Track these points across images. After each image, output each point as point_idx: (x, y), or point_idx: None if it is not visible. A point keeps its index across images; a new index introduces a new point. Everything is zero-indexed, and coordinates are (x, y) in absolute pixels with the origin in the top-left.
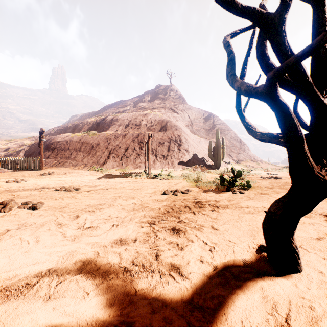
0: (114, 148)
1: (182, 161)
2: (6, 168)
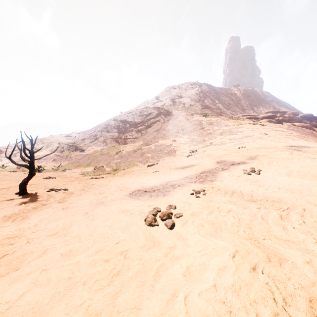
0: None
1: None
2: None
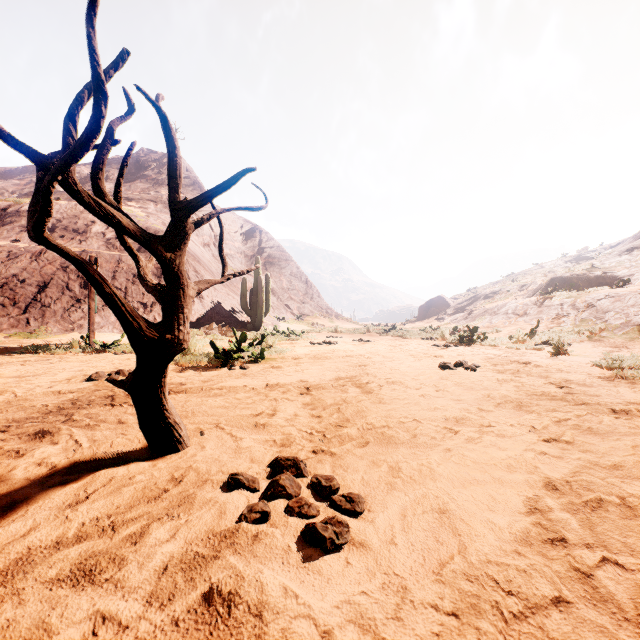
0: (3, 283)
1: None
2: None
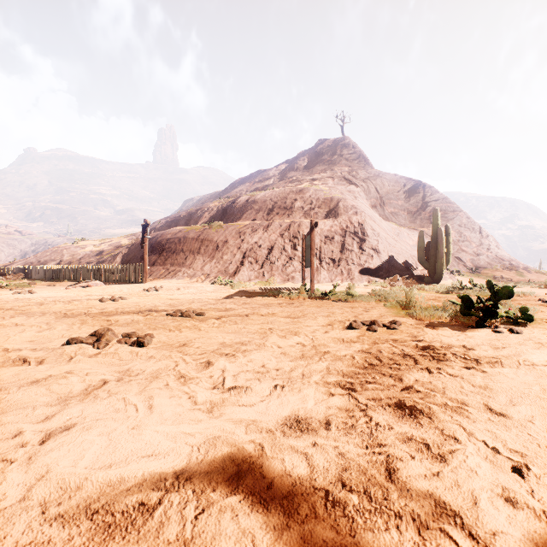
0: (250, 248)
1: (366, 268)
2: (99, 280)
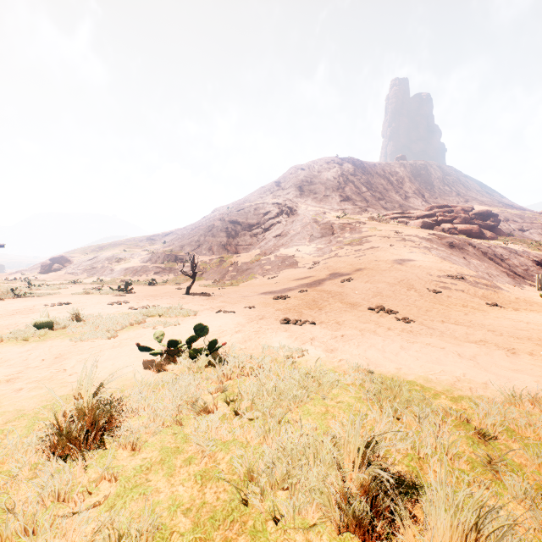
0: None
1: None
2: None
